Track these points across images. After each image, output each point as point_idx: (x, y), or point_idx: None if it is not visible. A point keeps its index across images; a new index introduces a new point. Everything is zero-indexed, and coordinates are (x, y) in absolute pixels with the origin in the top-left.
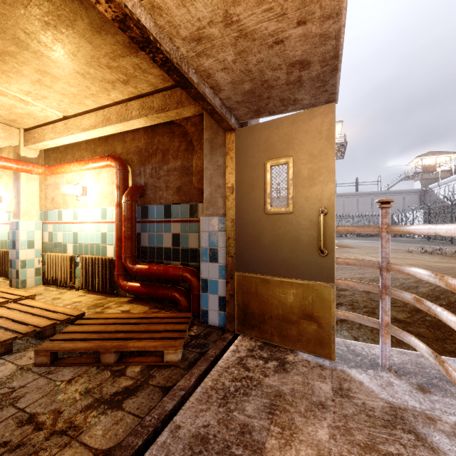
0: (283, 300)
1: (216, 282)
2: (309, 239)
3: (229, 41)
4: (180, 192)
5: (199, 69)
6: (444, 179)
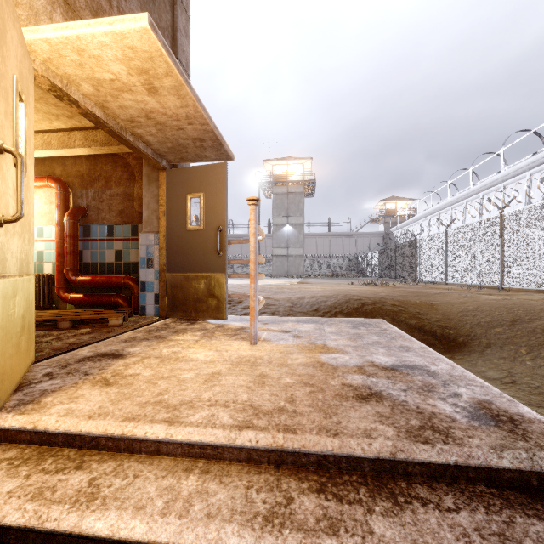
0: (198, 288)
1: (153, 283)
2: (213, 246)
3: (152, 125)
4: (123, 215)
5: (134, 133)
6: (401, 224)
